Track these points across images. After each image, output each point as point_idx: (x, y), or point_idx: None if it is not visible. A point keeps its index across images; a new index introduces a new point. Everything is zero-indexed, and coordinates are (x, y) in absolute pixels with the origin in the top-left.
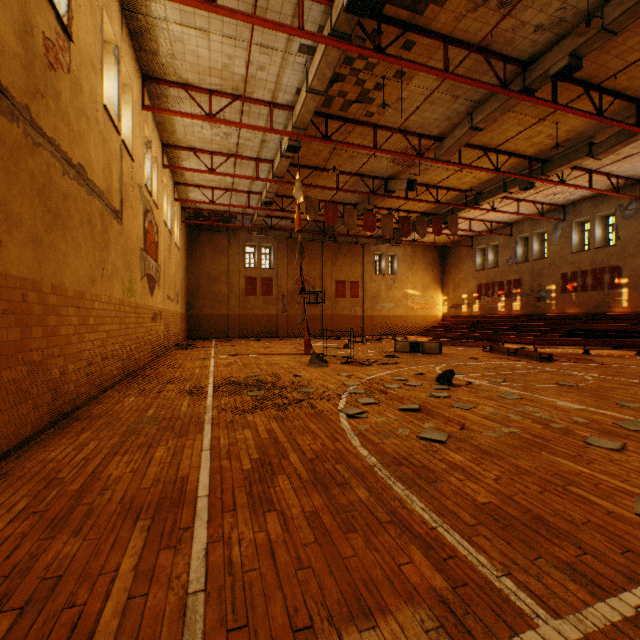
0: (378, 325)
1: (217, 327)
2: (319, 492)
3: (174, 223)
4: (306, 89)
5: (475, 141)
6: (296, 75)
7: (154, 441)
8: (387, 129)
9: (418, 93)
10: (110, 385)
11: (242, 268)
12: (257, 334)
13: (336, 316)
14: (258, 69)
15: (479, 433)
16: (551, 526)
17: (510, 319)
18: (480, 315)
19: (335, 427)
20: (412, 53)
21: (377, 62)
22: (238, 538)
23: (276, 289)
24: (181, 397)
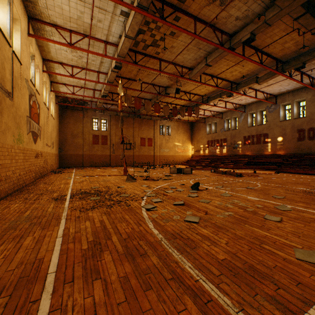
0: (161, 160)
1: (77, 161)
2: (129, 261)
3: (50, 104)
4: (124, 35)
5: (207, 71)
6: (119, 27)
7: (25, 233)
8: (166, 61)
9: (181, 44)
10: (3, 196)
11: (91, 130)
12: (99, 165)
13: (141, 155)
14: (98, 21)
15: (214, 216)
16: (259, 271)
17: (222, 157)
18: (208, 155)
19: (139, 217)
20: (179, 23)
21: (161, 25)
22: (72, 305)
23: (109, 141)
24: (49, 202)
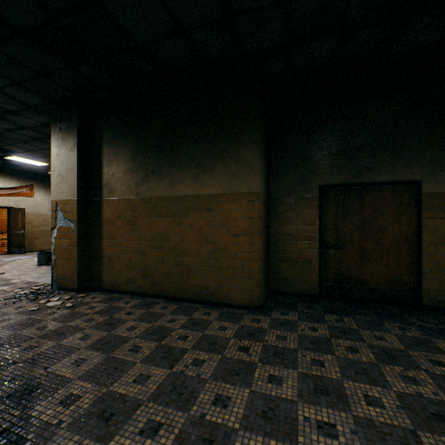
0: (4, 226)
1: None
2: None
3: None
4: None
5: None
6: None
7: None
8: None
9: None
10: None
11: None
12: None
13: None
14: None
15: None
16: None
17: None
18: None
19: None
20: None
21: None
22: None
23: None
24: None
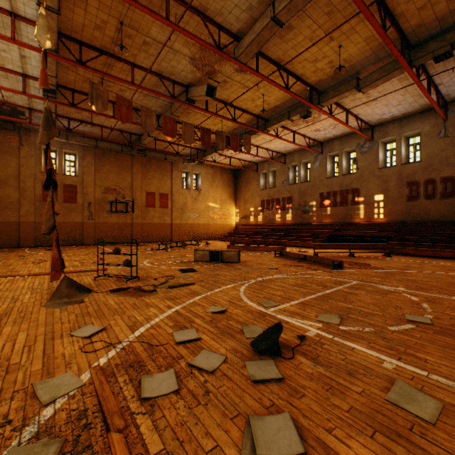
0: (185, 232)
1: (3, 236)
2: None
3: None
4: None
5: (271, 52)
6: None
7: None
8: (183, 4)
9: None
10: None
11: (38, 172)
12: None
13: (146, 224)
14: None
15: None
16: None
17: (285, 227)
18: (263, 224)
19: None
20: None
21: None
22: None
23: (82, 197)
24: None
